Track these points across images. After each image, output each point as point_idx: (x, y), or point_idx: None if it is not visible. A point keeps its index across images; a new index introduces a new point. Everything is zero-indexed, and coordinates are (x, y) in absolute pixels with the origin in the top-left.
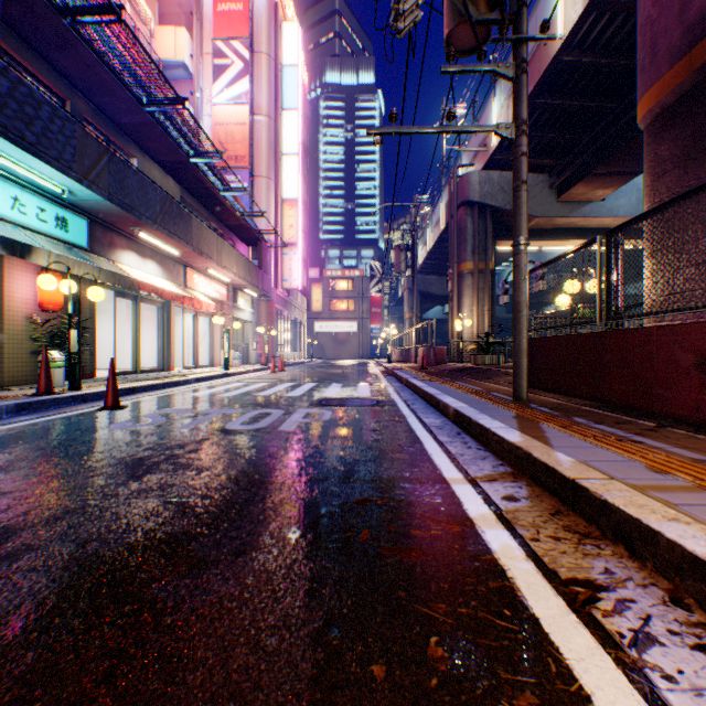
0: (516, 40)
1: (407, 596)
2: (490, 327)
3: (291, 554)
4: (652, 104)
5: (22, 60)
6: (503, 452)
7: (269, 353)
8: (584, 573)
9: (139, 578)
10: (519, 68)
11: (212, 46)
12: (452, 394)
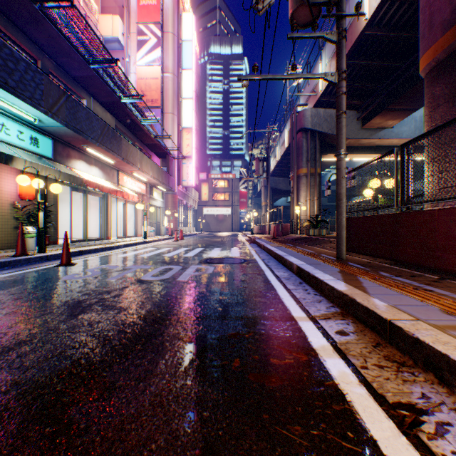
0: (339, 15)
1: (270, 418)
2: (318, 210)
3: (180, 380)
4: (430, 59)
5: (7, 32)
6: (333, 297)
7: (174, 228)
8: (406, 397)
9: (61, 401)
10: (340, 35)
11: (136, 28)
12: (295, 255)
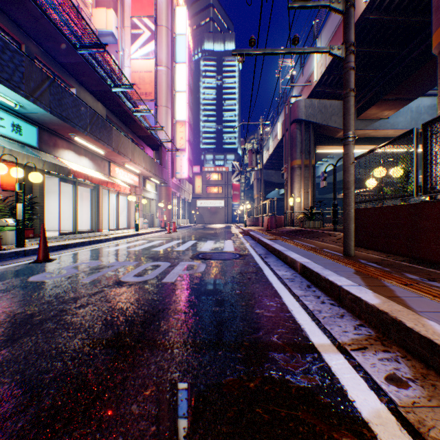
0: None
1: None
2: (312, 202)
3: None
4: None
5: None
6: (360, 312)
7: (167, 220)
8: None
9: None
10: (348, 3)
11: (130, 22)
12: (295, 250)
